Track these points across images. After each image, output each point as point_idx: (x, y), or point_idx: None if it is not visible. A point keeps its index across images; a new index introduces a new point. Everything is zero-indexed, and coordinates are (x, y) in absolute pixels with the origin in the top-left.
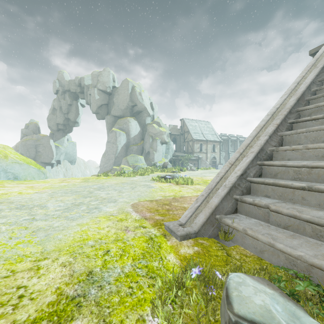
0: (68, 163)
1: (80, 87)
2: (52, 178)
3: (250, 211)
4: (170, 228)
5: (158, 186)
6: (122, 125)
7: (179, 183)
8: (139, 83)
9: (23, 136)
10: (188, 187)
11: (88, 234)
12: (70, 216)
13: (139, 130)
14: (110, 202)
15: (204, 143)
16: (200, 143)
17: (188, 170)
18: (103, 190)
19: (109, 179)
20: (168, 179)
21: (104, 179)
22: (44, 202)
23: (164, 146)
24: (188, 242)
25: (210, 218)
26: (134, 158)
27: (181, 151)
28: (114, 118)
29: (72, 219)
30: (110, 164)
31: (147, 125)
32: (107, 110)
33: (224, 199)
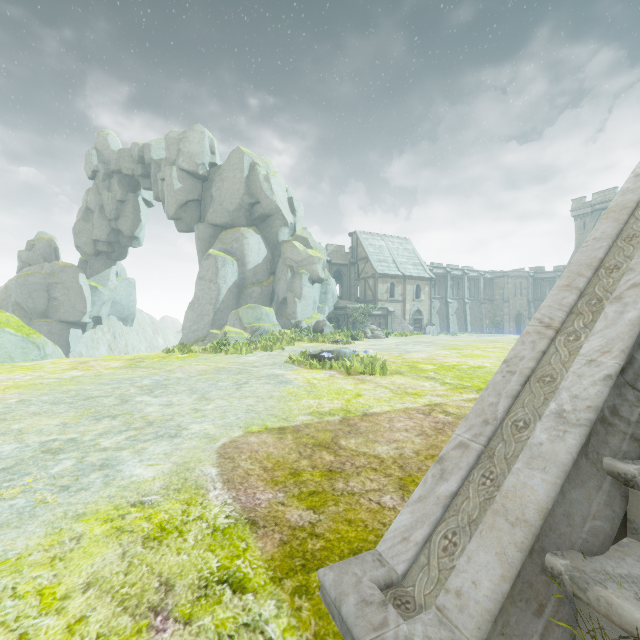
0: (118, 323)
1: (142, 164)
2: (58, 359)
3: None
4: (348, 619)
5: (303, 379)
6: (230, 244)
7: (353, 371)
8: (266, 157)
9: (22, 266)
10: (376, 381)
11: None
12: None
13: (266, 255)
14: (159, 437)
15: (398, 281)
16: (391, 282)
17: (367, 338)
18: (160, 391)
19: (189, 361)
20: (326, 360)
21: (178, 360)
22: None
23: (317, 287)
24: None
25: (525, 573)
26: (254, 313)
27: (353, 298)
28: (214, 229)
29: None
30: (204, 324)
31: (281, 244)
32: (199, 213)
33: (569, 478)
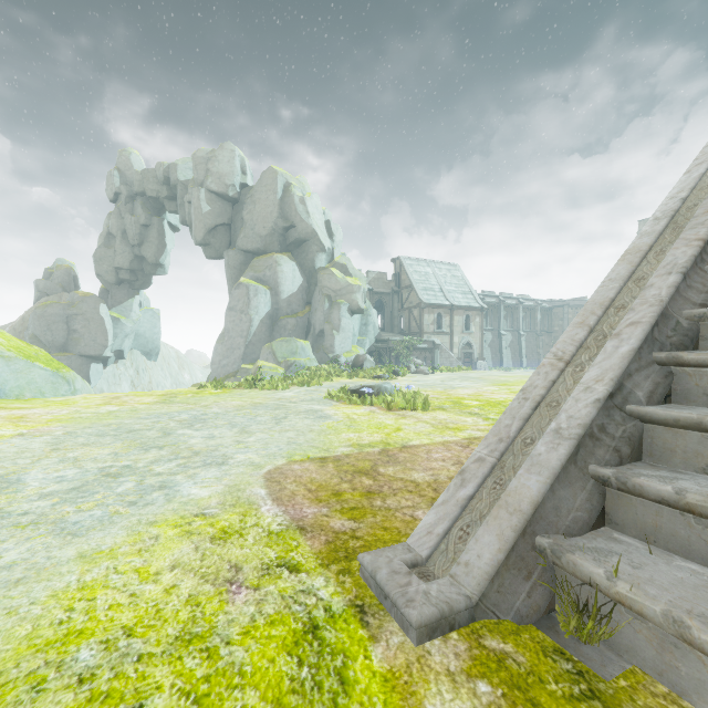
0: (142, 357)
1: (167, 186)
2: (88, 394)
3: (662, 527)
4: (381, 582)
5: (343, 415)
6: (263, 272)
7: (394, 407)
8: (302, 177)
9: (40, 296)
10: (417, 416)
11: (97, 603)
12: (73, 518)
13: (302, 283)
14: (208, 464)
15: (445, 311)
16: (438, 312)
17: (411, 374)
18: (200, 425)
19: (223, 397)
20: (366, 396)
21: (212, 395)
22: (22, 466)
23: (356, 318)
24: (448, 648)
25: (519, 549)
26: (288, 346)
27: (396, 330)
28: (245, 255)
29: (74, 531)
30: (235, 359)
31: (318, 271)
32: (229, 238)
33: (558, 479)
